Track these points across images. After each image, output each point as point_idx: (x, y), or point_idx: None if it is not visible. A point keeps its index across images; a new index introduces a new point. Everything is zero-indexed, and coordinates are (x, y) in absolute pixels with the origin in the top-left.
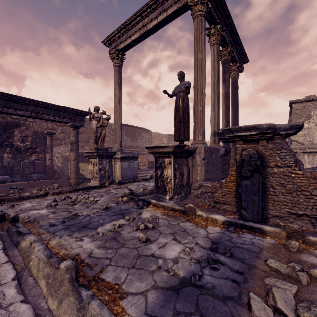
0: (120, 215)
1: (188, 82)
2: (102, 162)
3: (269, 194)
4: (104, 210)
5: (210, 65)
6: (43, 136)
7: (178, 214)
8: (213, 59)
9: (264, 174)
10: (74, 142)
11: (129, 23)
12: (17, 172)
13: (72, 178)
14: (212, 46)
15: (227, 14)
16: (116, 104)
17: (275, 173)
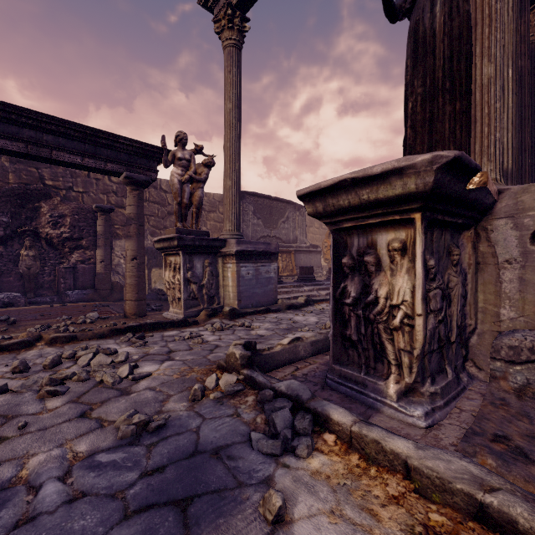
0: (169, 514)
1: None
2: (194, 263)
3: None
4: (123, 448)
5: None
6: (93, 216)
7: None
8: None
9: None
10: (132, 219)
11: None
12: (48, 285)
13: (128, 299)
14: None
15: None
16: (227, 132)
17: None
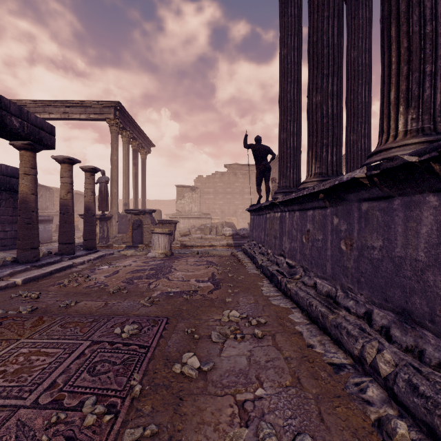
0: None
1: (108, 178)
2: None
3: (144, 235)
4: None
5: (123, 156)
6: None
7: (104, 248)
8: (125, 152)
9: (142, 227)
10: None
11: (48, 103)
12: None
13: None
14: (124, 143)
15: (134, 123)
16: None
17: (145, 227)
